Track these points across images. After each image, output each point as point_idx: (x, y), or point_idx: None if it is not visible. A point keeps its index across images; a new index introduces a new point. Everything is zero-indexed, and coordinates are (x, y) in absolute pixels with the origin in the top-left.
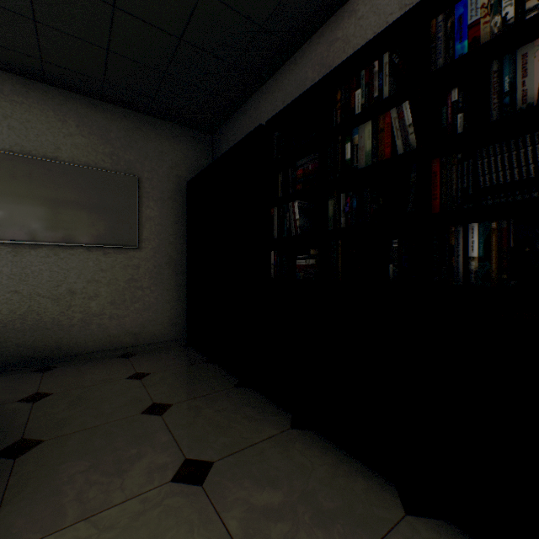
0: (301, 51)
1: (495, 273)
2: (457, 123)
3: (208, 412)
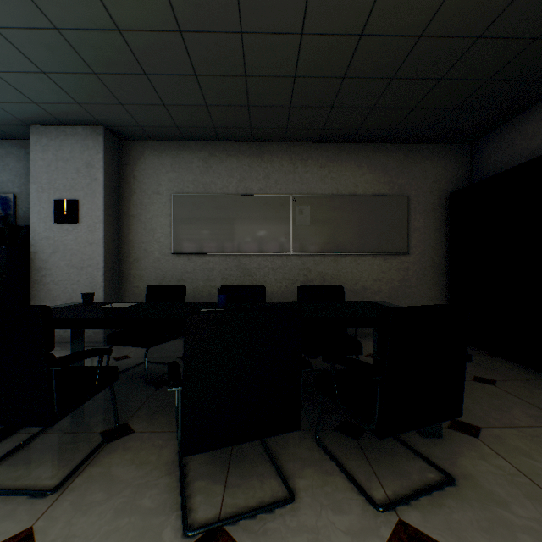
0: None
1: None
2: None
3: (541, 392)
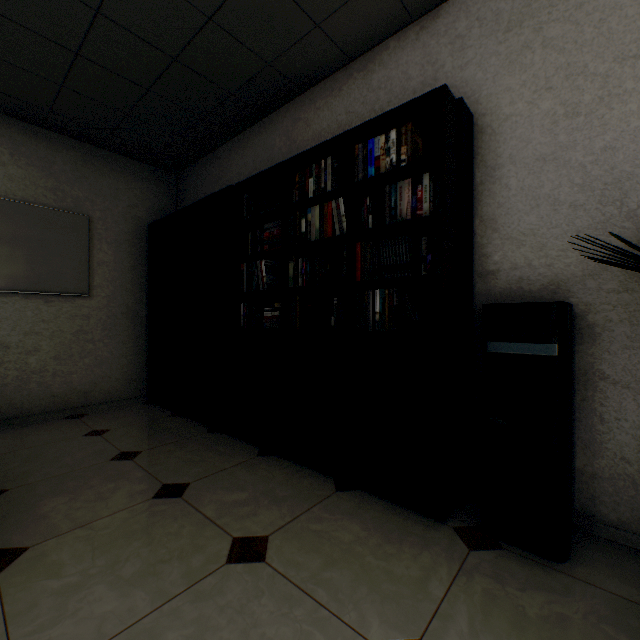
0: (270, 118)
1: (387, 322)
2: (369, 221)
3: (180, 453)
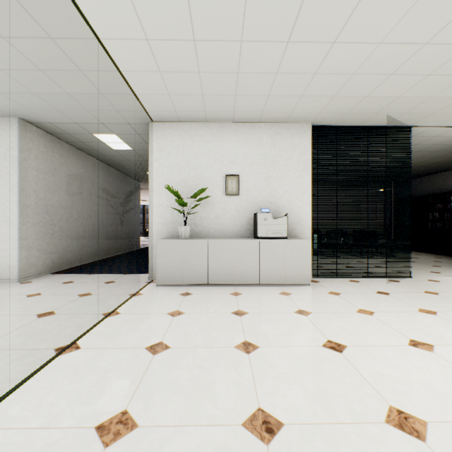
0: (437, 174)
1: None
2: None
3: (413, 253)
